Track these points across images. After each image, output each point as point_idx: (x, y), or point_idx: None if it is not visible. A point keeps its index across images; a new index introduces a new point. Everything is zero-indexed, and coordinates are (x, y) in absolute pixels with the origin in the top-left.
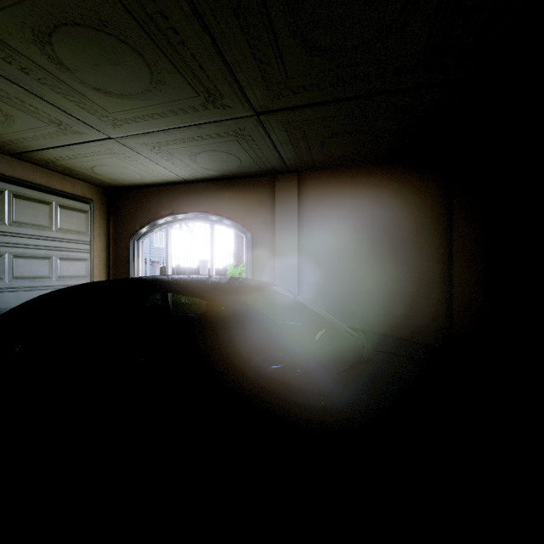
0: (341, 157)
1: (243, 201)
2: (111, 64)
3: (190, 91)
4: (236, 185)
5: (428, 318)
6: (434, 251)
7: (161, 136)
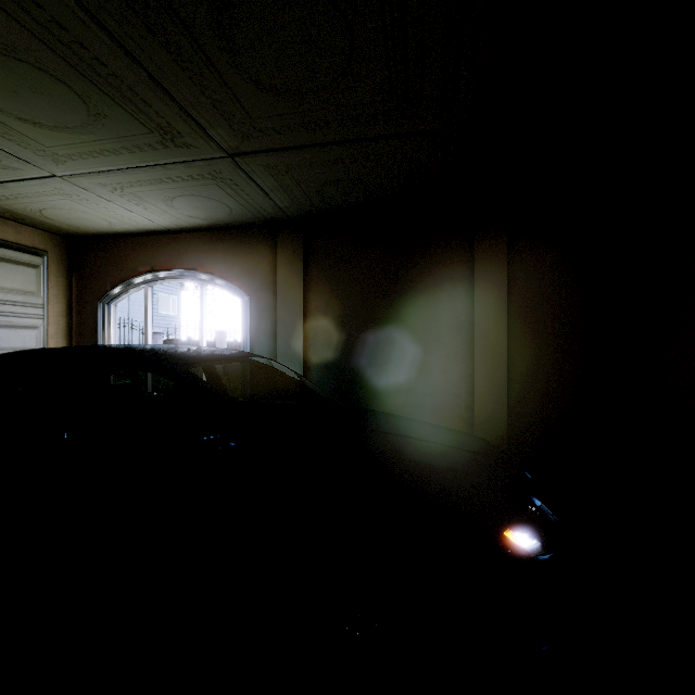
0: (349, 208)
1: (240, 256)
2: (33, 92)
3: (141, 127)
4: (231, 237)
5: (449, 395)
6: (456, 318)
7: (121, 176)
